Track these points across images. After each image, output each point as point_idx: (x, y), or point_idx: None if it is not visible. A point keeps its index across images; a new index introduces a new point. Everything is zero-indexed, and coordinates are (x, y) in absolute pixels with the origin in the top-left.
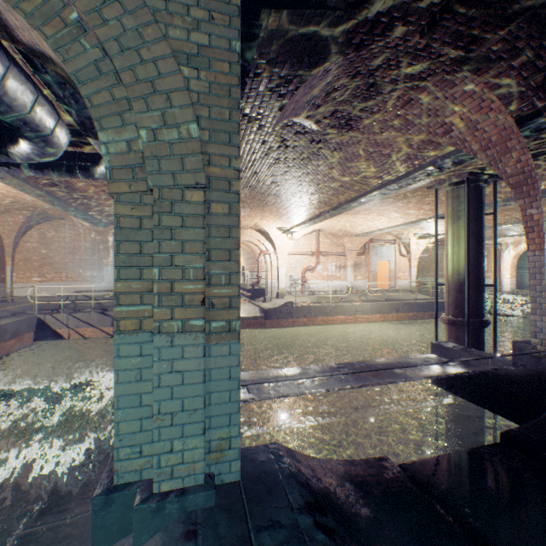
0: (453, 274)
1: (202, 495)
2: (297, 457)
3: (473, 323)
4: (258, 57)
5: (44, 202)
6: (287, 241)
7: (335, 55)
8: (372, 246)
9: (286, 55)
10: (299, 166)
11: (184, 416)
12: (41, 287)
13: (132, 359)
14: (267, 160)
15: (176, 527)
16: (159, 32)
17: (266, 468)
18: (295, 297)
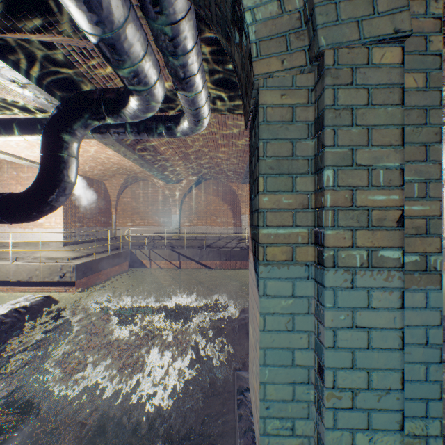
0: None
1: None
2: None
3: None
4: None
5: (136, 166)
6: None
7: None
8: None
9: None
10: None
11: (370, 398)
12: (132, 229)
13: (281, 300)
14: None
15: None
16: None
17: None
18: None
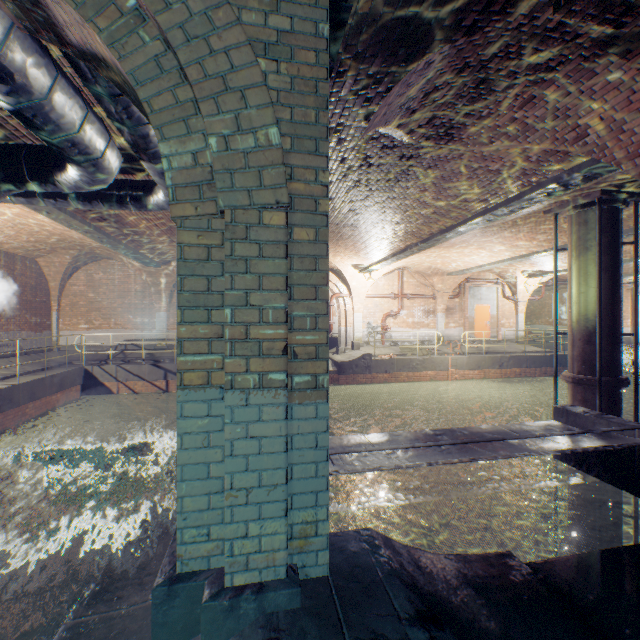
0: (579, 320)
1: (284, 593)
2: (396, 548)
3: (607, 383)
4: (342, 51)
5: (92, 240)
6: (365, 281)
7: (439, 44)
8: (468, 286)
9: (377, 46)
10: (384, 189)
11: (262, 493)
12: (88, 335)
13: (198, 420)
14: (345, 183)
15: (253, 633)
16: (232, 15)
17: (360, 562)
18: (374, 348)
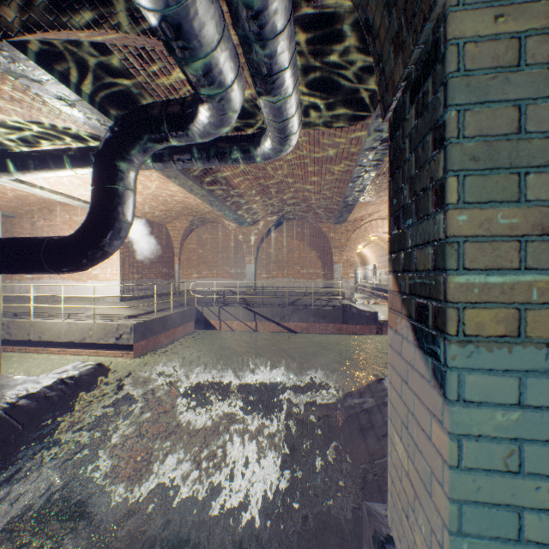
0: None
1: None
2: None
3: None
4: None
5: (203, 204)
6: None
7: None
8: None
9: None
10: None
11: None
12: (198, 282)
13: (495, 412)
14: None
15: None
16: None
17: None
18: None
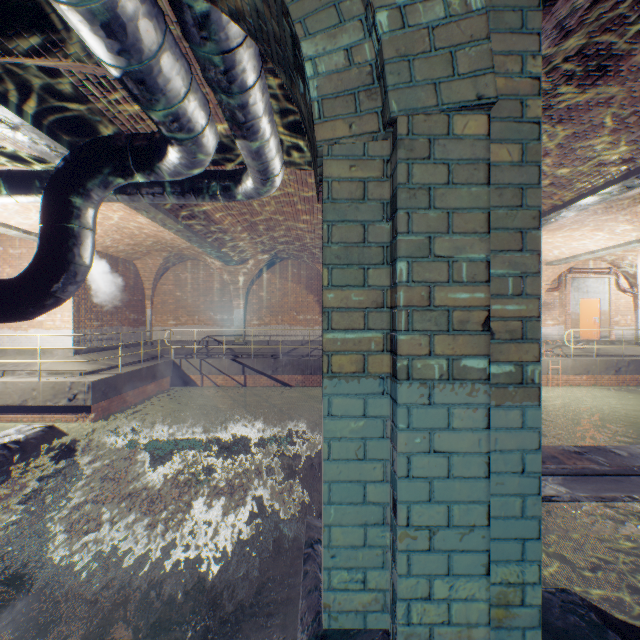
0: None
1: None
2: (621, 630)
3: None
4: None
5: (180, 240)
6: None
7: None
8: (570, 277)
9: None
10: None
11: (451, 537)
12: (176, 330)
13: (350, 422)
14: None
15: None
16: None
17: None
18: None
